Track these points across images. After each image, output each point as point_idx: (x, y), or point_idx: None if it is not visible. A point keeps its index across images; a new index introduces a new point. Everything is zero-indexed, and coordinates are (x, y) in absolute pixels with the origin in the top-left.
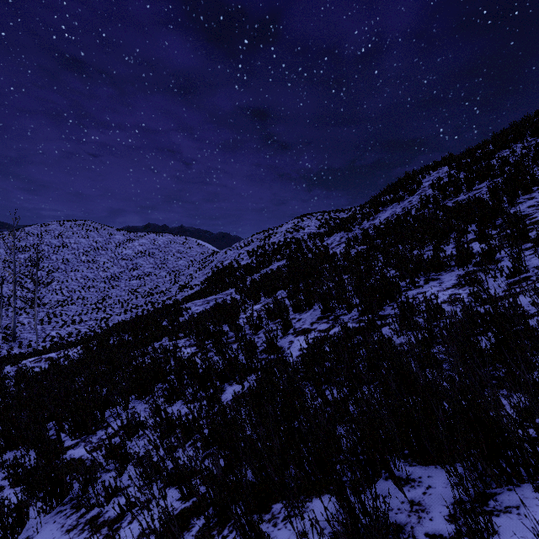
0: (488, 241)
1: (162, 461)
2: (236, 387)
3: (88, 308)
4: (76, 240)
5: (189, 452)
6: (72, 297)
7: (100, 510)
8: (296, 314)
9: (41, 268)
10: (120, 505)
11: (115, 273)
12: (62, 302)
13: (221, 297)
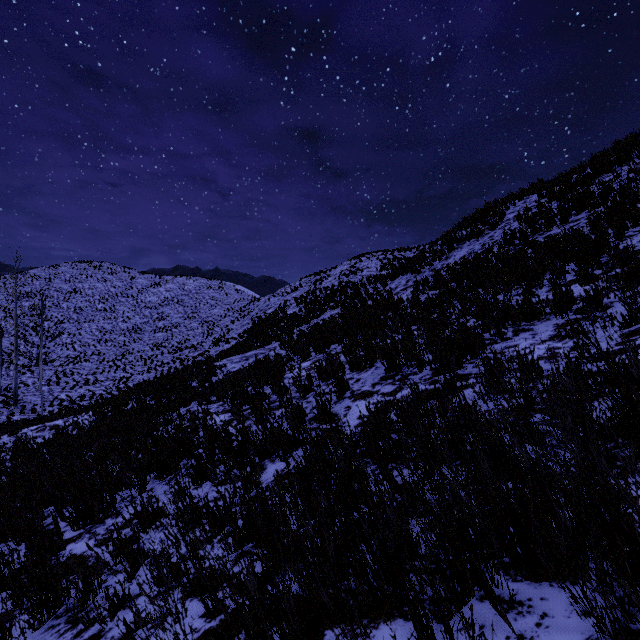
0: (593, 282)
1: (183, 563)
2: (279, 465)
3: (104, 366)
4: (90, 285)
5: (219, 550)
6: (86, 353)
7: (102, 627)
8: (353, 373)
9: (49, 318)
10: (127, 623)
11: (137, 324)
12: (74, 359)
13: (262, 353)
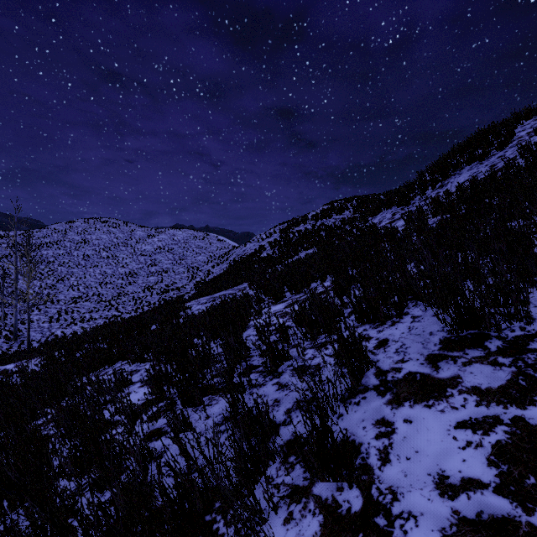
0: None
1: None
2: None
3: (101, 305)
4: (97, 236)
5: None
6: (88, 294)
7: None
8: (365, 326)
9: (62, 264)
10: None
11: (134, 269)
12: (77, 299)
13: (231, 293)
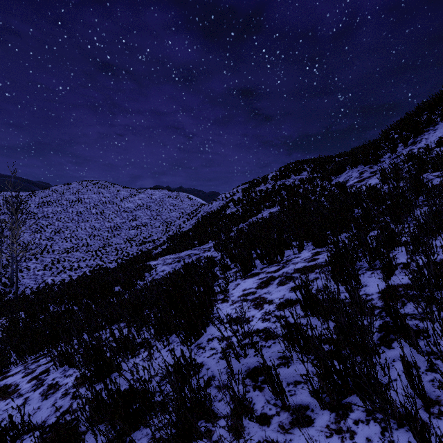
0: None
1: None
2: None
3: (88, 255)
4: (89, 196)
5: None
6: (79, 245)
7: None
8: None
9: (59, 219)
10: None
11: (118, 223)
12: (69, 249)
13: (195, 254)
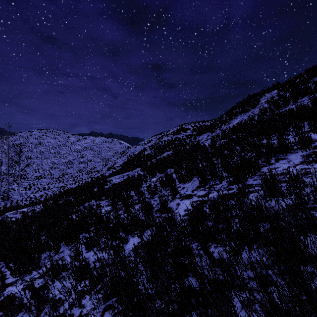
0: None
1: (67, 312)
2: (136, 239)
3: (53, 180)
4: (48, 140)
5: (94, 300)
6: (45, 174)
7: None
8: (180, 184)
9: (27, 156)
10: None
11: (70, 160)
12: (38, 177)
13: (131, 173)
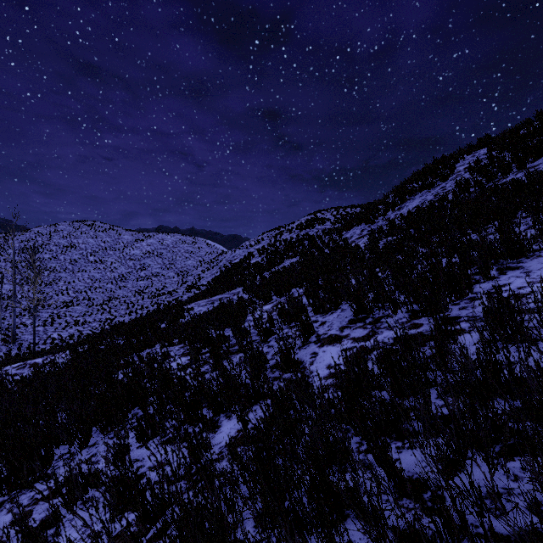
0: None
1: None
2: (235, 423)
3: (93, 309)
4: (84, 240)
5: None
6: (78, 298)
7: None
8: (317, 316)
9: (49, 268)
10: None
11: (123, 273)
12: (68, 303)
13: (227, 297)
